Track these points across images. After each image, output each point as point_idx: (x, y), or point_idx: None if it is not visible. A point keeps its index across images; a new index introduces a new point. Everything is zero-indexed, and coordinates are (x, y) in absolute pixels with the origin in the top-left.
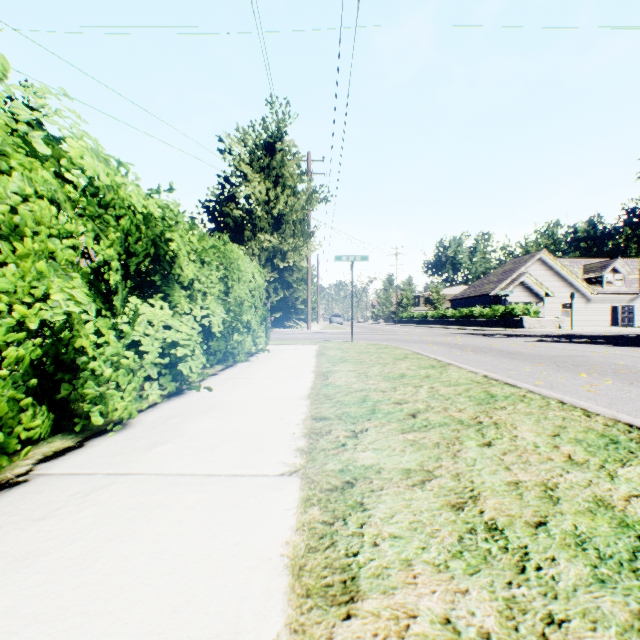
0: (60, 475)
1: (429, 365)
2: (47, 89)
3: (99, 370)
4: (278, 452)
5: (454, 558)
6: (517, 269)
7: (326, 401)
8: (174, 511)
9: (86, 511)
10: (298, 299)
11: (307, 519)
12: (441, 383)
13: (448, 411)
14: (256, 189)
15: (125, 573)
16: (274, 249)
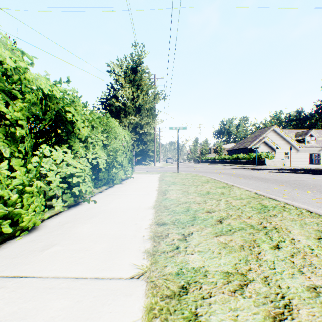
0: None
1: (222, 186)
2: None
3: (6, 196)
4: (131, 254)
5: None
6: (261, 135)
7: (165, 210)
8: None
9: None
10: (150, 150)
11: None
12: (232, 198)
13: (241, 218)
14: (127, 91)
15: None
16: (137, 123)
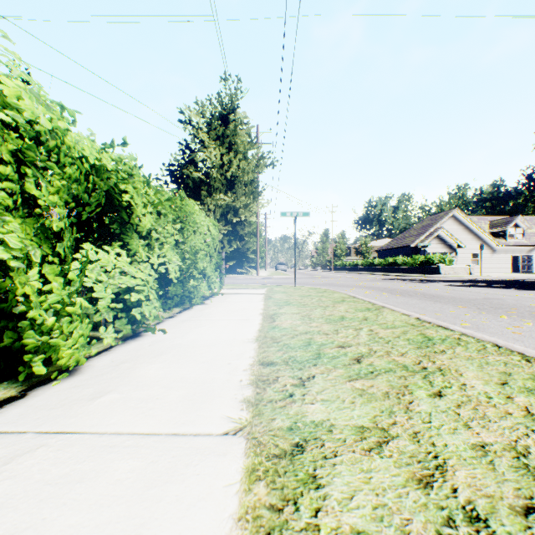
0: None
1: (365, 308)
2: None
3: (39, 319)
4: (224, 404)
5: None
6: (434, 224)
7: (273, 344)
8: (98, 488)
9: None
10: (249, 250)
11: (251, 502)
12: (379, 325)
13: (391, 355)
14: (212, 154)
15: None
16: (228, 206)
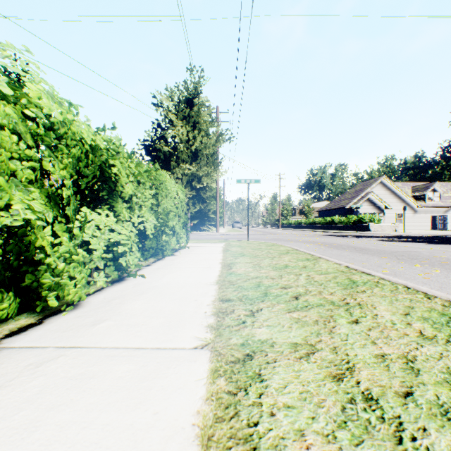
0: (19, 348)
1: (305, 258)
2: (12, 45)
3: (54, 264)
4: (193, 328)
5: (340, 428)
6: (365, 189)
7: (230, 286)
8: (106, 381)
9: (34, 381)
10: (210, 210)
11: (215, 389)
12: (315, 272)
13: (322, 294)
14: (180, 131)
15: (58, 443)
16: (192, 174)
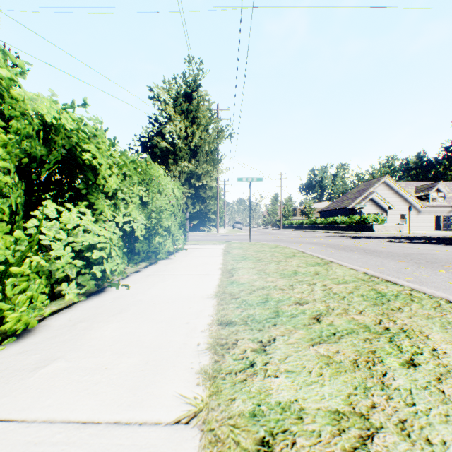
0: None
1: (315, 262)
2: None
3: None
4: (178, 376)
5: None
6: (368, 189)
7: (231, 301)
8: None
9: None
10: (210, 211)
11: None
12: (331, 280)
13: (349, 313)
14: (177, 127)
15: None
16: (191, 172)
